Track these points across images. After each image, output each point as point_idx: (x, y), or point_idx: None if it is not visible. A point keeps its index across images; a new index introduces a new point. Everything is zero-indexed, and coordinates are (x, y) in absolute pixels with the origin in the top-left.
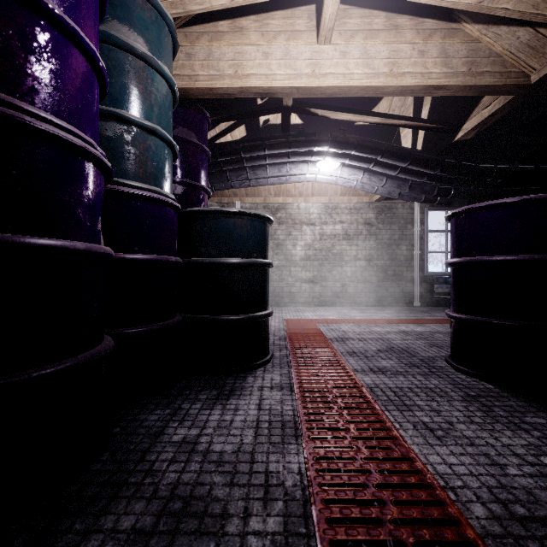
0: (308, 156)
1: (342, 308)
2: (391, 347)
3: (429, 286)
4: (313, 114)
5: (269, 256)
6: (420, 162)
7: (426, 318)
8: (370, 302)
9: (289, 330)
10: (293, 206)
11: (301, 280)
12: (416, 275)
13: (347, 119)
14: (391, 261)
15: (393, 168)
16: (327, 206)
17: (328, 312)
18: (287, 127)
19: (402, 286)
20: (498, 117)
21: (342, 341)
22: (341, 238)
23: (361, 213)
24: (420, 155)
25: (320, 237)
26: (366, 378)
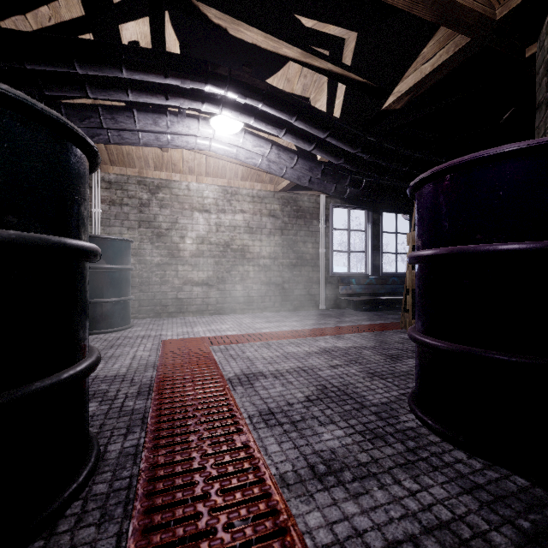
0: (197, 102)
1: (243, 316)
2: (323, 387)
3: (334, 288)
4: (202, 18)
5: (146, 250)
6: (342, 134)
7: (339, 325)
8: (275, 307)
9: (163, 365)
10: (181, 185)
11: (191, 283)
12: (322, 276)
13: (254, 41)
14: (297, 260)
15: (308, 141)
16: (226, 190)
17: (227, 324)
18: (161, 38)
19: (309, 288)
20: (439, 77)
21: (248, 383)
22: (242, 231)
23: (266, 202)
24: (341, 124)
25: (216, 228)
26: (312, 515)
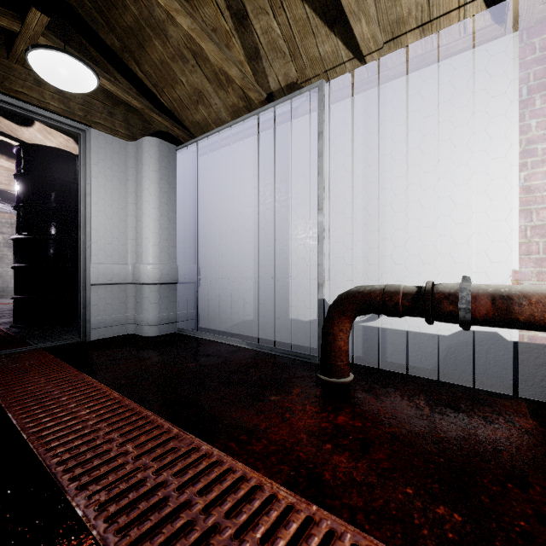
0: None
1: (2, 299)
2: None
3: None
4: None
5: None
6: None
7: None
8: None
9: None
10: None
11: None
12: None
13: None
14: None
15: None
16: None
17: None
18: None
19: None
20: None
21: None
22: (2, 246)
23: None
24: None
25: None
26: None
